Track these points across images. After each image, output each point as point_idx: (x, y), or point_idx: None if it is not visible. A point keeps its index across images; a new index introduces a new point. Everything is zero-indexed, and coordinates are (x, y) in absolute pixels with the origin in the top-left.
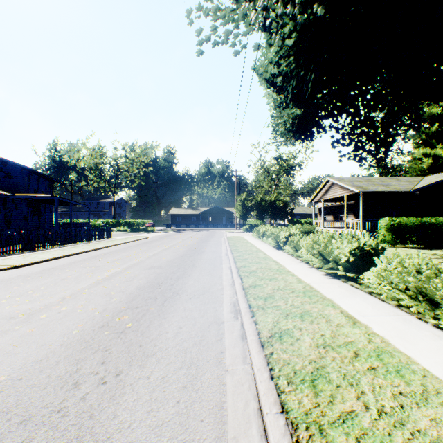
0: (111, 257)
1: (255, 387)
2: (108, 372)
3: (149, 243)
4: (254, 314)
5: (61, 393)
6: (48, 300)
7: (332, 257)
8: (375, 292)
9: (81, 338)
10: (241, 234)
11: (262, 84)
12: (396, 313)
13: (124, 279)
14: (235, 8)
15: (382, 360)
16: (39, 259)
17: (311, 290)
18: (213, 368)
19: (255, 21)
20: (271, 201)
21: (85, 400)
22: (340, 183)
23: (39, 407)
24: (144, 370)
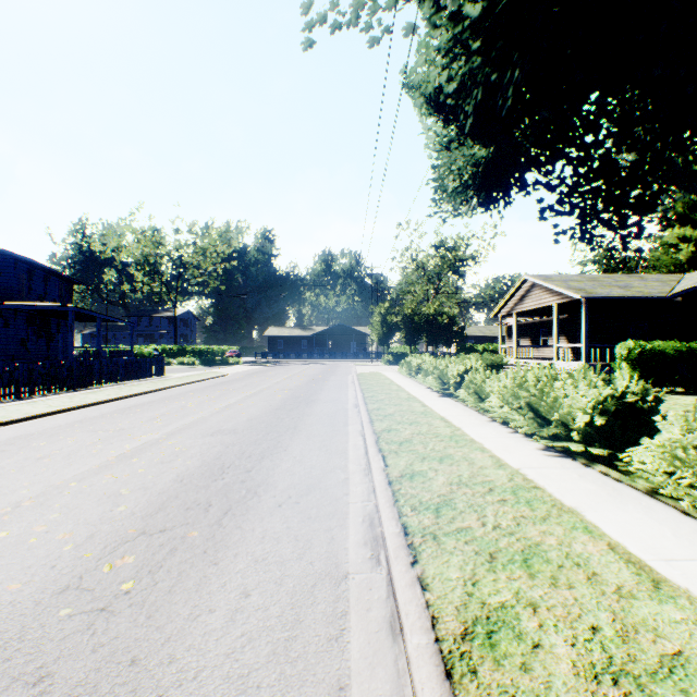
0: (152, 411)
1: None
2: None
3: (226, 385)
4: (417, 555)
5: None
6: None
7: (558, 414)
8: (666, 494)
9: None
10: (381, 370)
11: (419, 103)
12: None
13: (157, 459)
14: None
15: None
16: (18, 414)
17: (528, 486)
18: None
19: None
20: (429, 315)
21: None
22: (547, 284)
23: None
24: None
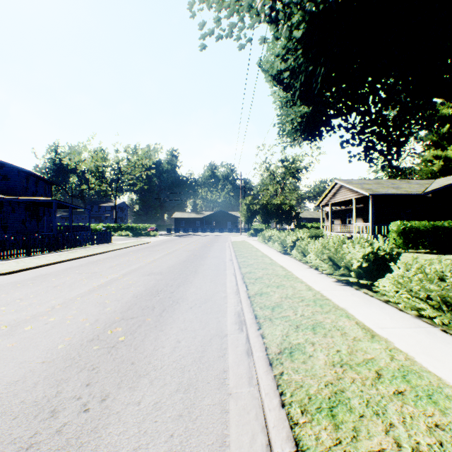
0: (110, 263)
1: (262, 416)
2: (92, 397)
3: (151, 248)
4: (260, 326)
5: (34, 424)
6: (36, 310)
7: (343, 262)
8: (392, 301)
9: (66, 354)
10: (246, 239)
11: (268, 80)
12: (418, 324)
13: (121, 287)
14: (240, 0)
15: (409, 382)
16: (33, 264)
17: (322, 298)
18: (214, 391)
19: (261, 8)
20: (277, 204)
21: (61, 433)
22: (349, 186)
23: (4, 443)
24: (134, 394)
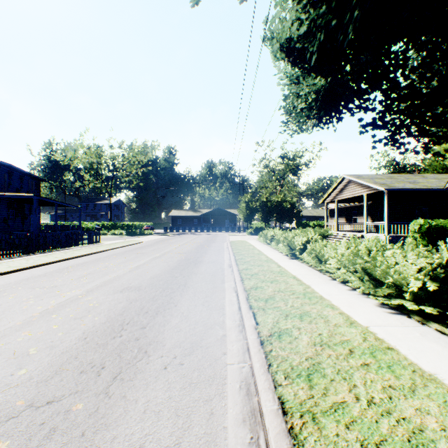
0: (82, 271)
1: None
2: None
3: (140, 250)
4: None
5: None
6: None
7: (392, 279)
8: None
9: None
10: (246, 238)
11: (276, 47)
12: None
13: (72, 315)
14: None
15: None
16: None
17: (382, 346)
18: None
19: None
20: (277, 202)
21: None
22: (360, 181)
23: None
24: None
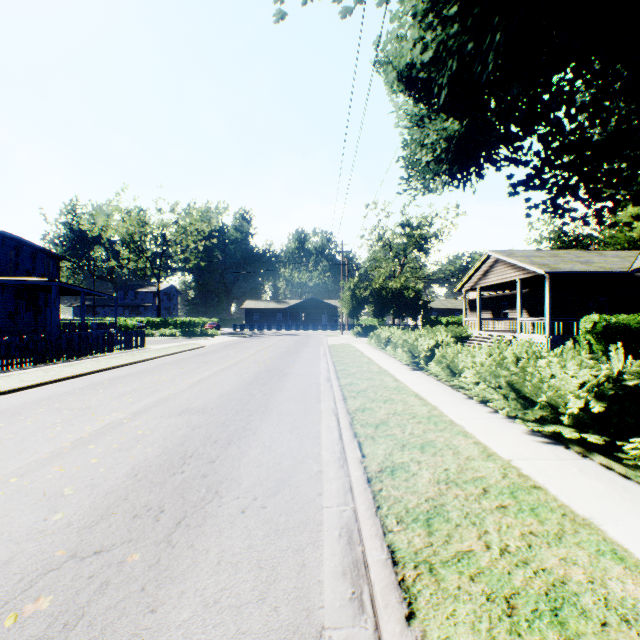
0: (123, 386)
1: None
2: None
3: (202, 357)
4: (412, 603)
5: None
6: None
7: (546, 397)
8: None
9: None
10: (351, 341)
11: (392, 78)
12: None
13: (115, 445)
14: None
15: None
16: None
17: (526, 485)
18: None
19: None
20: (396, 289)
21: None
22: (511, 260)
23: None
24: None
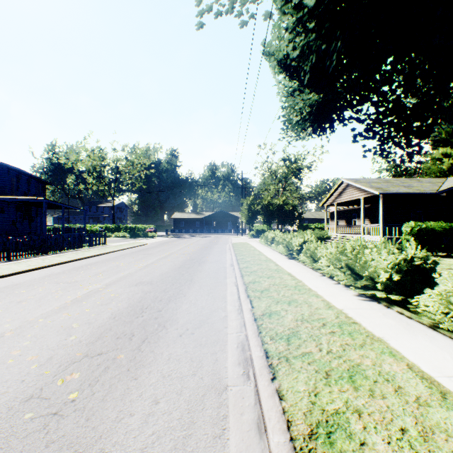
0: (96, 269)
1: None
2: None
3: (146, 251)
4: (275, 373)
5: None
6: None
7: (367, 272)
8: (444, 328)
9: None
10: (248, 241)
11: (274, 65)
12: None
13: (98, 302)
14: None
15: None
16: (8, 271)
17: (349, 321)
18: None
19: None
20: (279, 204)
21: None
22: (357, 185)
23: None
24: None
